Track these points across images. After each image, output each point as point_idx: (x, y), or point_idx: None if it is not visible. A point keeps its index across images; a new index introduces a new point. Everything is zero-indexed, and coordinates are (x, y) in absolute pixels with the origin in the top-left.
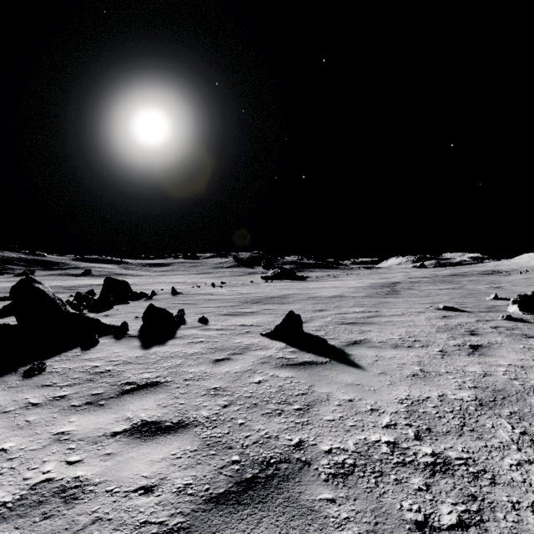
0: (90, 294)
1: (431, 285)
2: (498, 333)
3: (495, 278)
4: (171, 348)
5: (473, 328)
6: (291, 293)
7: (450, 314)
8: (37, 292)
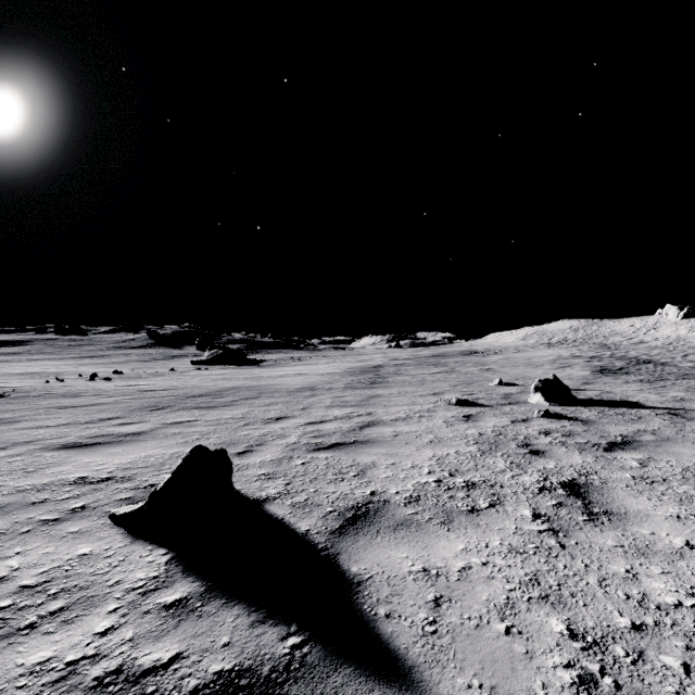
0: None
1: (420, 369)
2: (562, 445)
3: (477, 358)
4: None
5: (522, 437)
6: (233, 386)
7: (471, 413)
8: None
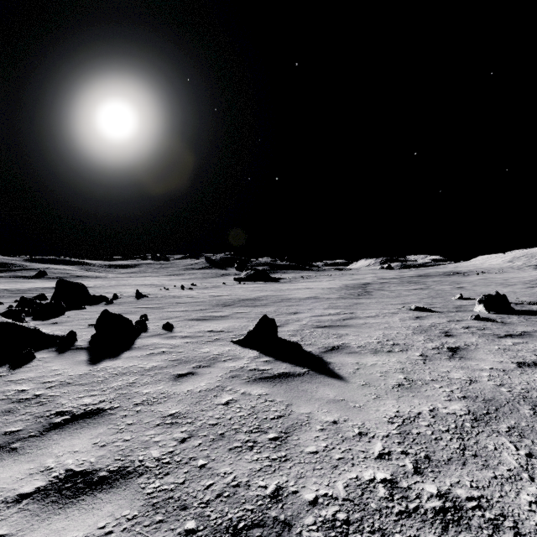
0: (40, 298)
1: (400, 286)
2: (471, 333)
3: (456, 278)
4: (125, 362)
5: (447, 329)
6: (265, 295)
7: (422, 315)
8: None
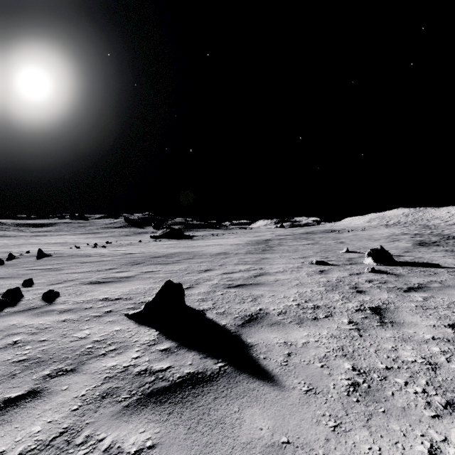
0: None
1: (295, 241)
2: (378, 288)
3: (335, 235)
4: None
5: (353, 283)
6: (178, 251)
7: (324, 269)
8: None
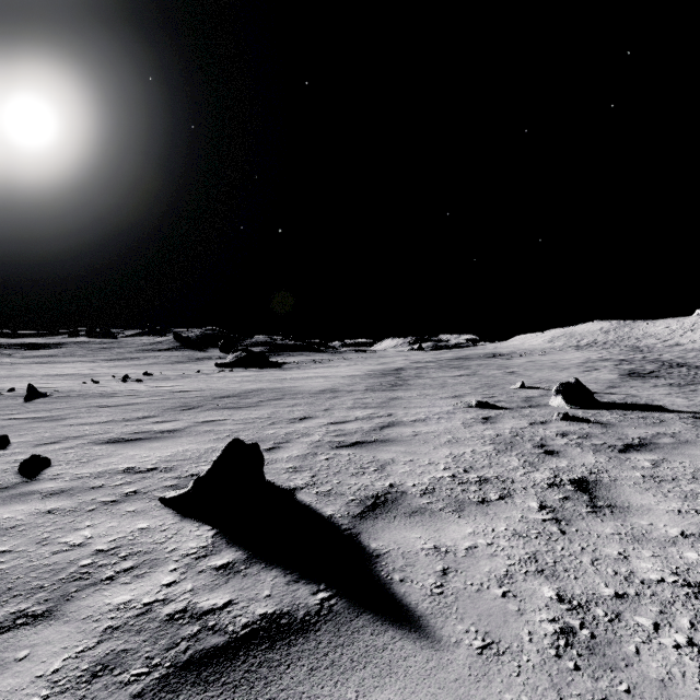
0: None
1: (441, 372)
2: (578, 446)
3: (501, 361)
4: None
5: (538, 438)
6: (258, 388)
7: (490, 415)
8: None
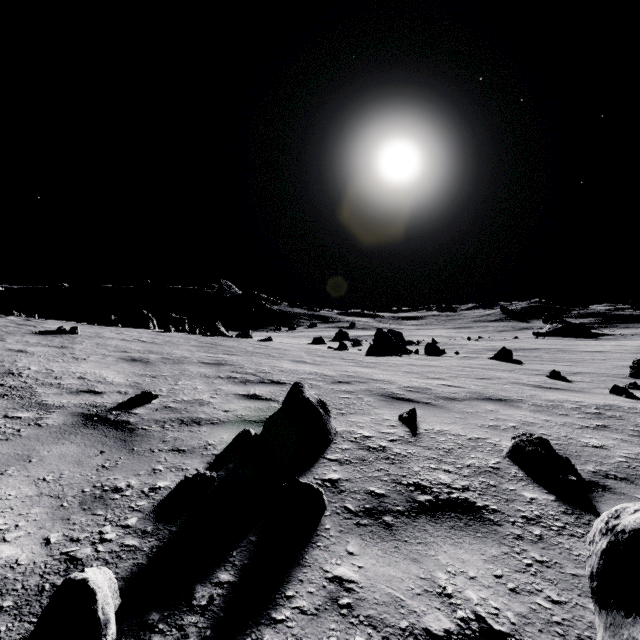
0: None
1: None
2: None
3: None
4: (441, 357)
5: None
6: (547, 347)
7: None
8: (385, 333)
